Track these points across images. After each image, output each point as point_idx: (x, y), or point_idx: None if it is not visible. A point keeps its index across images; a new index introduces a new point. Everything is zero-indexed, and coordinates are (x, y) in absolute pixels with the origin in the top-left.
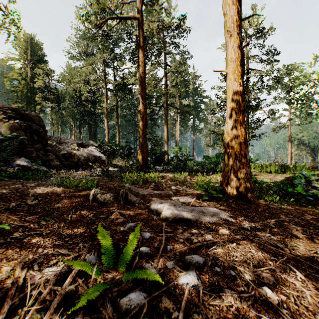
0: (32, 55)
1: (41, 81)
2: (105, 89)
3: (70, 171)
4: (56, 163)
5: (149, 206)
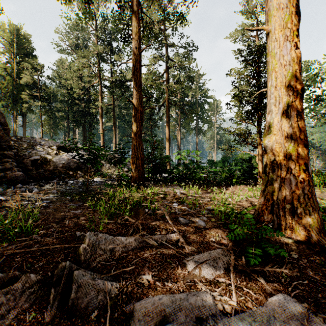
0: (19, 48)
1: (28, 77)
2: (100, 86)
3: (38, 183)
4: (17, 173)
5: (129, 324)
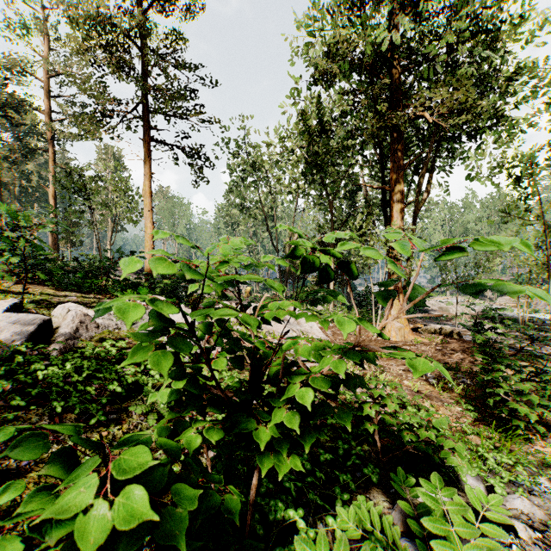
0: None
1: None
2: None
3: None
4: None
5: None
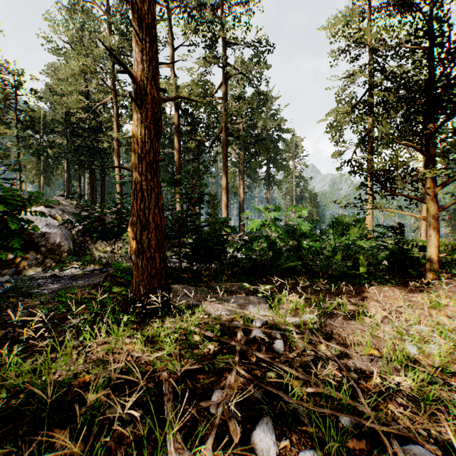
0: None
1: None
2: (116, 105)
3: None
4: None
5: None
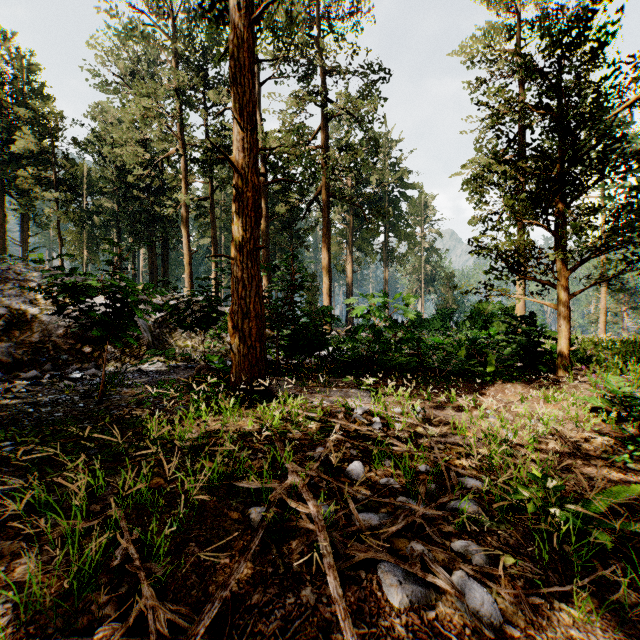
0: (12, 79)
1: (31, 139)
2: (184, 159)
3: None
4: None
5: None
